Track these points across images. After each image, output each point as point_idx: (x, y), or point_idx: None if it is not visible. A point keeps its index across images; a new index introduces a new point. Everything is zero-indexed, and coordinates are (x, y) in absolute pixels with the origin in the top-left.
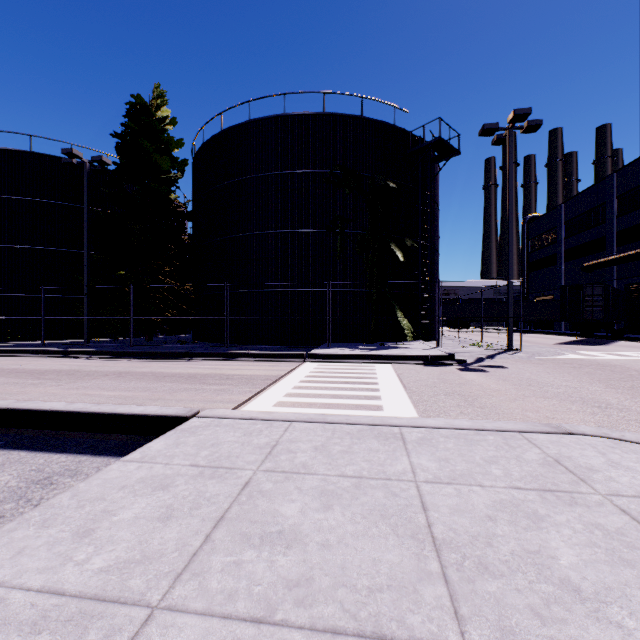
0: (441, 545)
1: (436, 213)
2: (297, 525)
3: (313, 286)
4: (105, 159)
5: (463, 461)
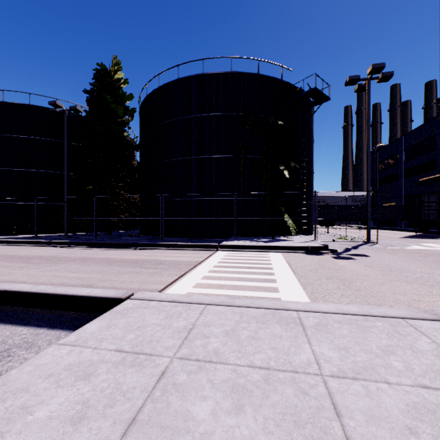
0: None
1: (312, 143)
2: (208, 434)
3: (223, 196)
4: (78, 108)
5: (361, 350)
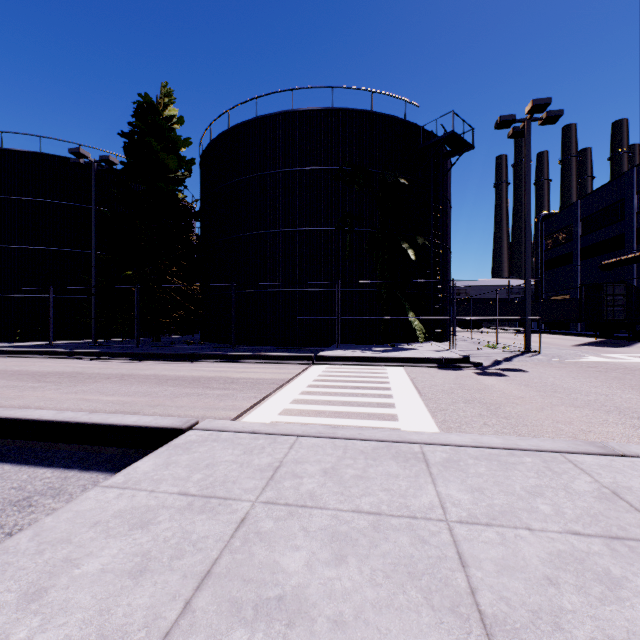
0: (493, 626)
1: (448, 210)
2: (302, 587)
3: (321, 286)
4: (112, 158)
5: (501, 492)
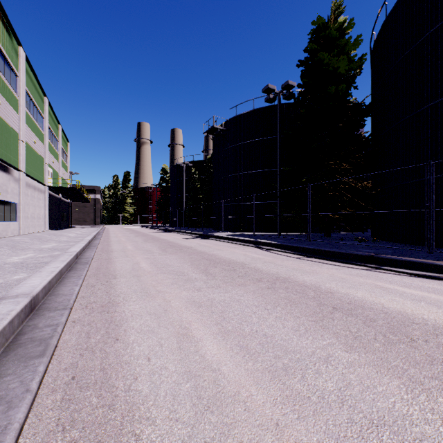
0: None
1: None
2: None
3: None
4: (290, 83)
5: None
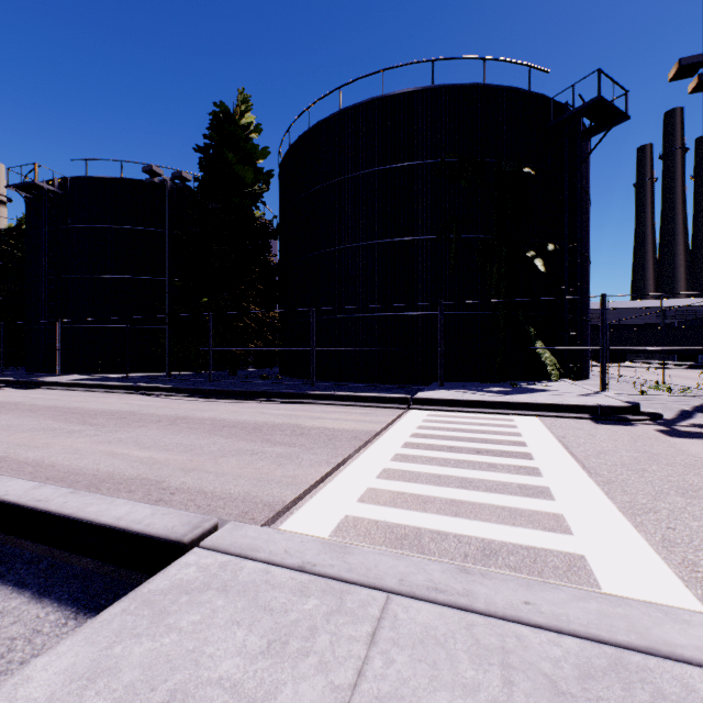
0: None
1: (587, 207)
2: None
3: (419, 309)
4: (185, 174)
5: None
